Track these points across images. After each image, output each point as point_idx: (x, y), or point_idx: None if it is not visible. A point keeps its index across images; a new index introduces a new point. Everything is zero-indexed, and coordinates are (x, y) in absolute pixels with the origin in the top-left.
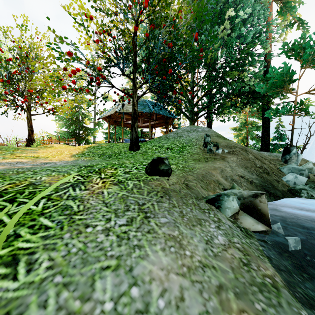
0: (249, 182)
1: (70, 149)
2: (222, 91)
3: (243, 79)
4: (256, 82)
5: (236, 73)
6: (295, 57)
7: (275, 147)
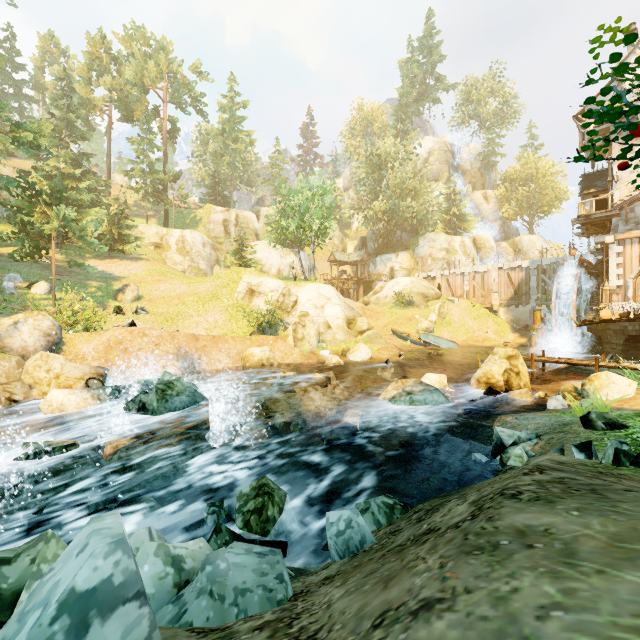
0: None
1: None
2: None
3: None
4: None
5: None
6: None
7: None
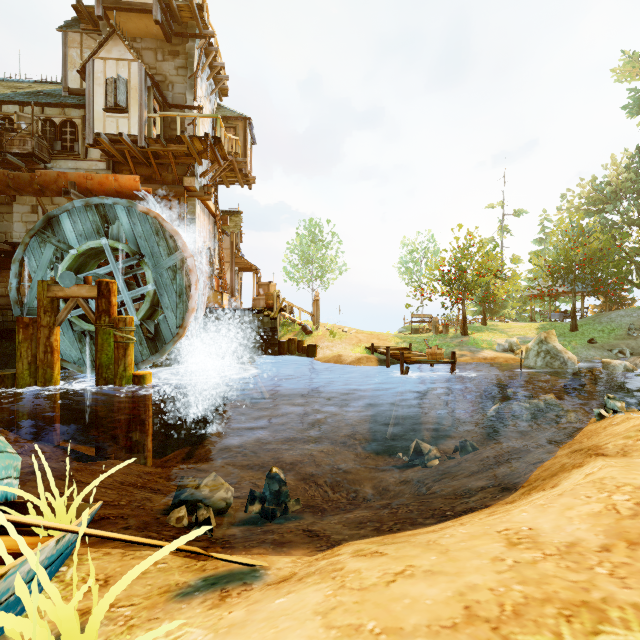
0: None
1: (526, 329)
2: None
3: None
4: None
5: None
6: None
7: None
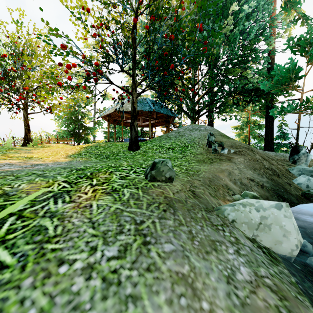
0: (260, 186)
1: (67, 149)
2: (224, 89)
3: (246, 77)
4: (260, 79)
5: (239, 70)
6: (301, 53)
7: (278, 146)
